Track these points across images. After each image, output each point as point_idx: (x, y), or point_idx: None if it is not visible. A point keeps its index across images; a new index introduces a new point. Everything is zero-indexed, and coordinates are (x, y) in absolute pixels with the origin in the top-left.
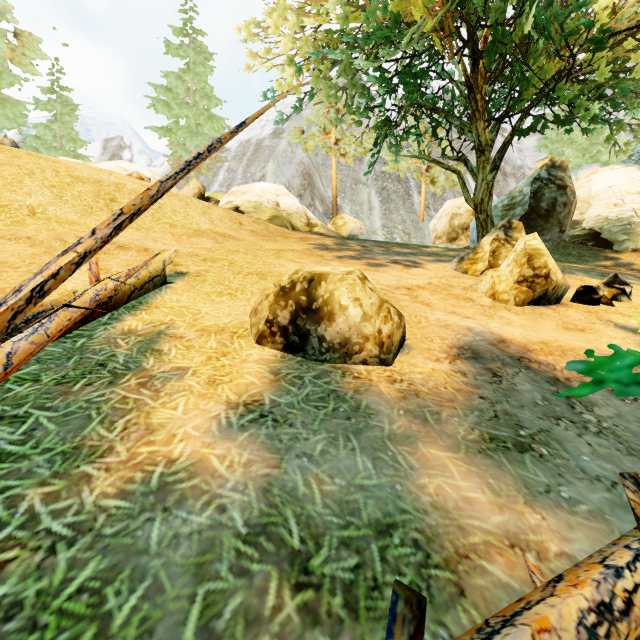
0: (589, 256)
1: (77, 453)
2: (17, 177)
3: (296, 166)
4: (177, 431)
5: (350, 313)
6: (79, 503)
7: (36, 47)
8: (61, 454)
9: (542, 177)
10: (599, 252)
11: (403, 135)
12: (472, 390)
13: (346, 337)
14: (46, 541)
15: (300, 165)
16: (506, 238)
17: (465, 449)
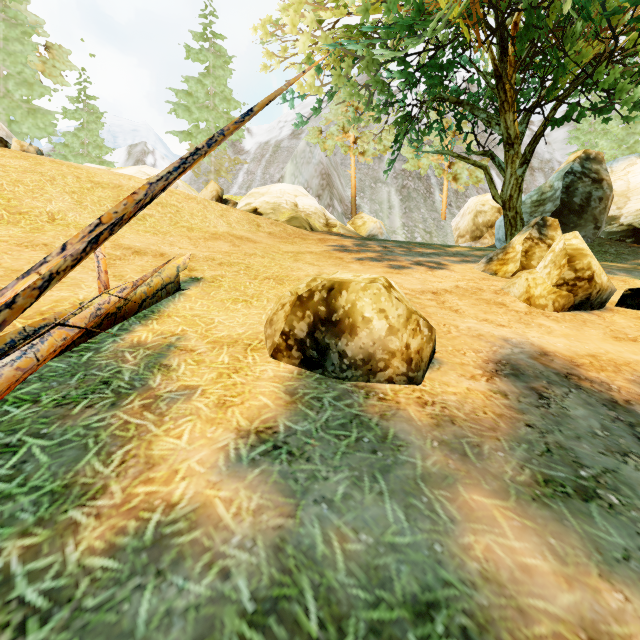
0: (628, 254)
1: (67, 493)
2: (39, 184)
3: (314, 166)
4: (180, 466)
5: (374, 326)
6: (61, 561)
7: (65, 59)
8: (49, 494)
9: (575, 170)
10: (639, 249)
11: (425, 131)
12: (516, 416)
13: (370, 352)
14: (16, 615)
15: (318, 165)
16: (540, 237)
17: (515, 495)
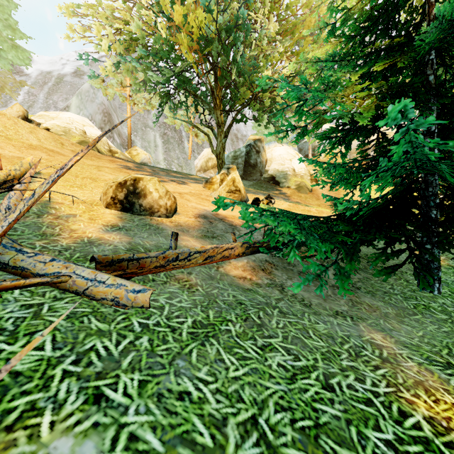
0: (270, 188)
1: (45, 235)
2: None
3: (98, 105)
4: (86, 231)
5: (154, 195)
6: (60, 244)
7: None
8: (38, 235)
9: (251, 144)
10: (274, 187)
11: (178, 105)
12: (201, 225)
13: (152, 205)
14: (56, 251)
15: (101, 105)
16: (227, 173)
17: (196, 237)
